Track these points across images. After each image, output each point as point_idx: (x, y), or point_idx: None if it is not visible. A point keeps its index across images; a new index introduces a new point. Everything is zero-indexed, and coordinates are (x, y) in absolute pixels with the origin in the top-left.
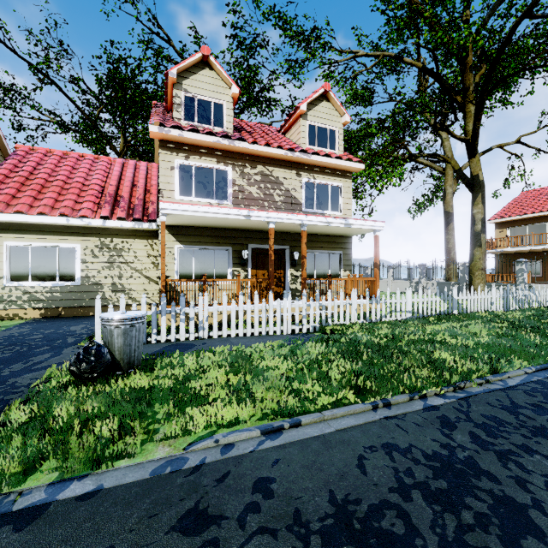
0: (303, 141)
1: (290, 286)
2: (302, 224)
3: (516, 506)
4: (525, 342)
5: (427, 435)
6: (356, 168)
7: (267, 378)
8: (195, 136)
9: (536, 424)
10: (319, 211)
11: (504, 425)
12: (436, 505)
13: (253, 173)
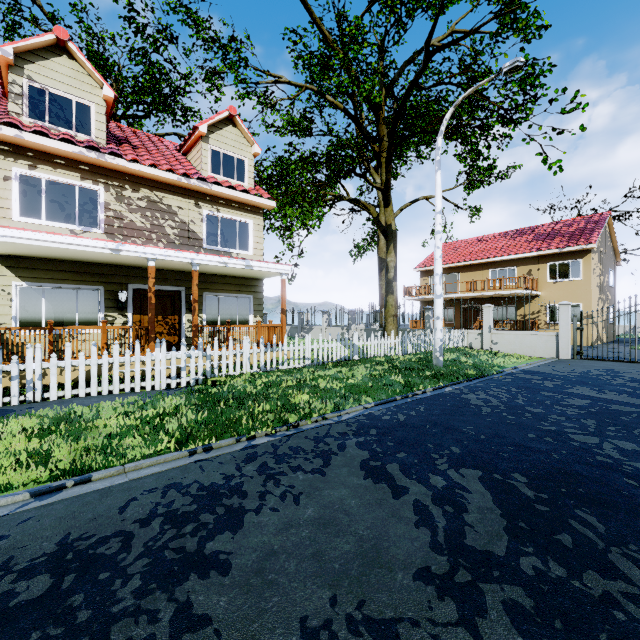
0: (204, 167)
1: (187, 334)
2: (193, 263)
3: (241, 512)
4: (388, 381)
5: (221, 470)
6: (267, 205)
7: (86, 438)
8: (44, 141)
9: (326, 448)
10: (225, 249)
11: (299, 452)
12: (168, 525)
13: (135, 197)
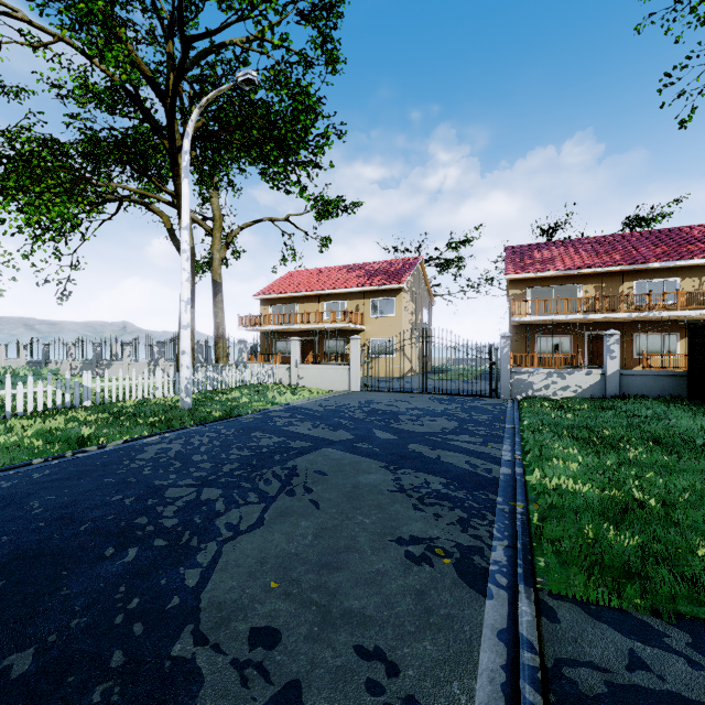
0: None
1: None
2: None
3: None
4: (65, 436)
5: None
6: None
7: None
8: None
9: None
10: None
11: None
12: None
13: None
